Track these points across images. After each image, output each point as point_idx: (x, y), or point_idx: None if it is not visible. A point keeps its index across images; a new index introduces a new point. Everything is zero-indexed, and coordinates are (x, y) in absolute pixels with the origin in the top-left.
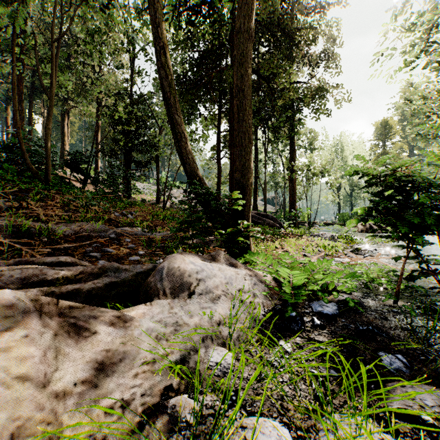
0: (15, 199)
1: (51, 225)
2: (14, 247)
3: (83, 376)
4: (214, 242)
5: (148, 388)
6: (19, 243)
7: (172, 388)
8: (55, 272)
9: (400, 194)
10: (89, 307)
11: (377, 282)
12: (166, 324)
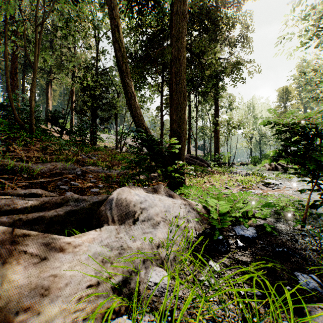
0: (5, 145)
1: (31, 165)
2: (0, 181)
3: (27, 303)
4: (157, 177)
5: (93, 308)
6: (5, 178)
7: (114, 308)
8: (24, 202)
9: (306, 139)
10: (43, 234)
11: (287, 209)
12: (112, 248)
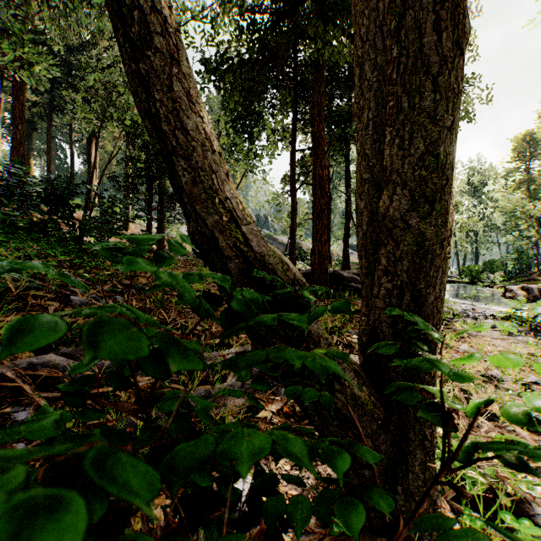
0: None
1: None
2: None
3: None
4: None
5: None
6: None
7: None
8: None
9: None
10: None
11: None
12: None
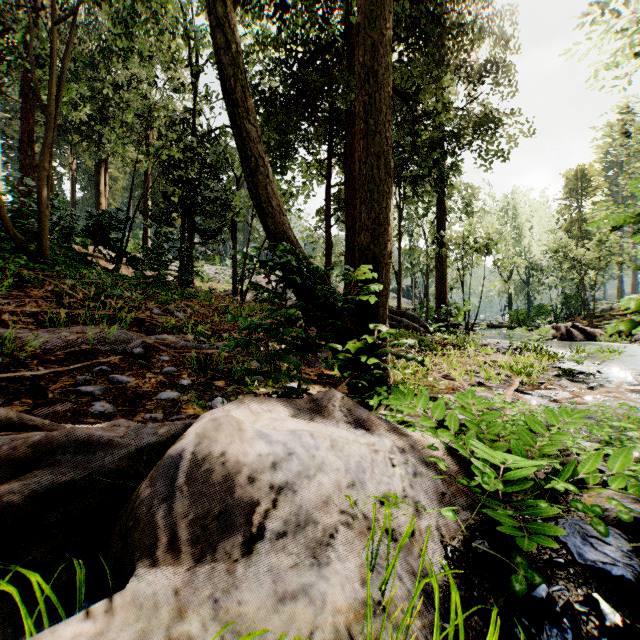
0: None
1: (20, 332)
2: None
3: None
4: (321, 360)
5: None
6: None
7: None
8: None
9: None
10: None
11: None
12: None
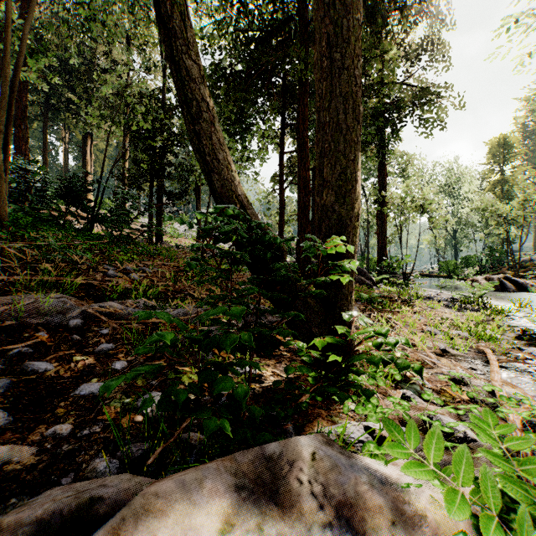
0: None
1: None
2: None
3: None
4: None
5: None
6: None
7: None
8: None
9: None
10: None
11: None
12: None
